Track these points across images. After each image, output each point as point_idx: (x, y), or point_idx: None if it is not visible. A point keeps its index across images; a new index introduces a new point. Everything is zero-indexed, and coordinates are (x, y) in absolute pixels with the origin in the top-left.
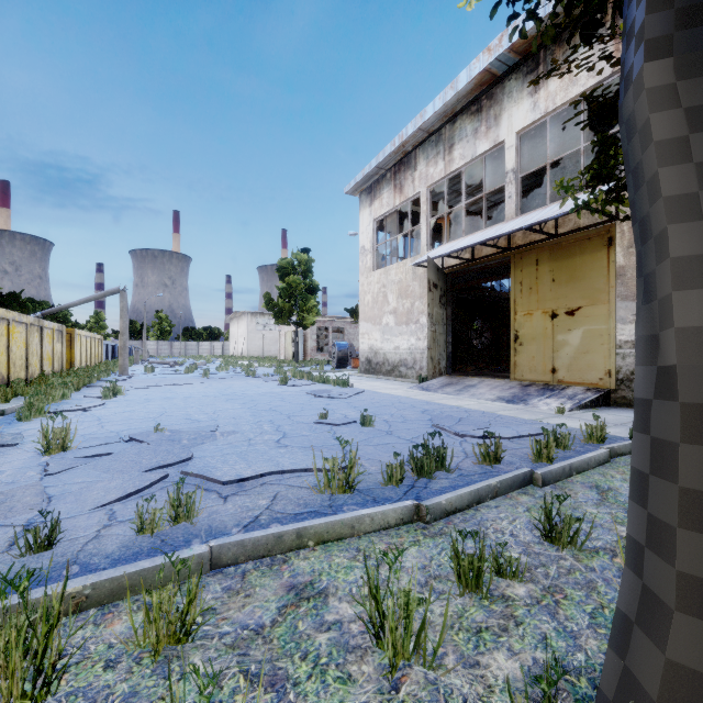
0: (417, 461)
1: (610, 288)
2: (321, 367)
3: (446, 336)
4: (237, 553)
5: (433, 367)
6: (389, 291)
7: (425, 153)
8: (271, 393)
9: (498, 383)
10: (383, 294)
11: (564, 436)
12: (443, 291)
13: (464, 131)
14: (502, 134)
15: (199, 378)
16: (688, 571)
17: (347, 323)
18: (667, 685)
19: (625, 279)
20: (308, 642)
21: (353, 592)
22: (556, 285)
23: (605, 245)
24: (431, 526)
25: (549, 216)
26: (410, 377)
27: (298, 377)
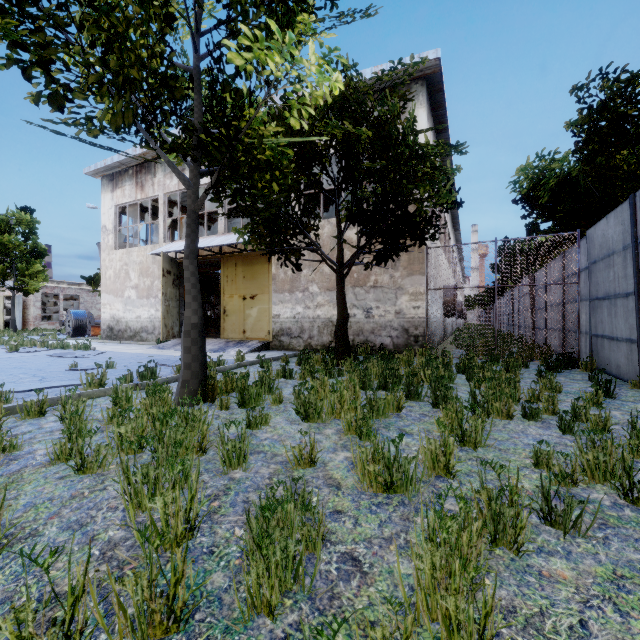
0: (141, 373)
1: (270, 285)
2: (54, 336)
3: (179, 309)
4: (50, 402)
5: (167, 331)
6: (131, 269)
7: (163, 166)
8: (5, 358)
9: (213, 341)
10: (126, 271)
11: (223, 361)
12: (176, 276)
13: None
14: None
15: None
16: (185, 362)
17: (84, 291)
18: (182, 384)
19: (276, 281)
20: (92, 410)
21: (107, 403)
22: (245, 280)
23: (268, 261)
24: (143, 390)
25: (236, 242)
26: (150, 340)
27: (28, 345)
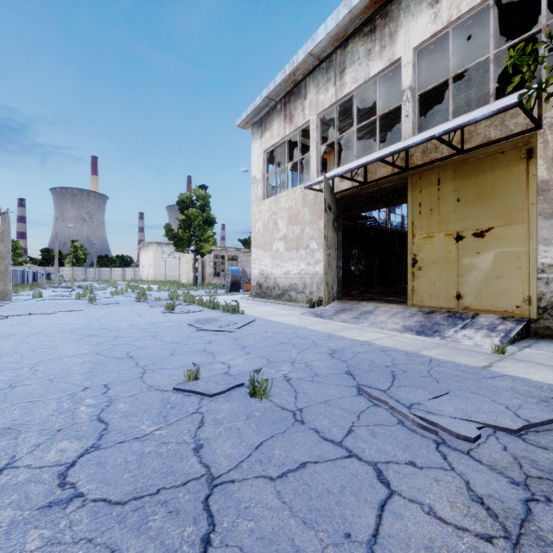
0: None
1: (529, 205)
2: (215, 291)
3: (337, 261)
4: None
5: (328, 292)
6: (279, 218)
7: (315, 81)
8: (148, 324)
9: (395, 310)
10: (274, 222)
11: None
12: (335, 215)
13: (356, 54)
14: (398, 51)
15: (84, 304)
16: None
17: (241, 252)
18: None
19: (549, 195)
20: None
21: None
22: (461, 204)
23: (524, 158)
24: None
25: (473, 118)
26: (300, 301)
27: (188, 302)
